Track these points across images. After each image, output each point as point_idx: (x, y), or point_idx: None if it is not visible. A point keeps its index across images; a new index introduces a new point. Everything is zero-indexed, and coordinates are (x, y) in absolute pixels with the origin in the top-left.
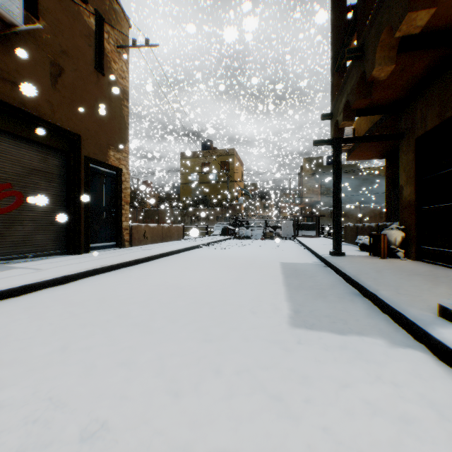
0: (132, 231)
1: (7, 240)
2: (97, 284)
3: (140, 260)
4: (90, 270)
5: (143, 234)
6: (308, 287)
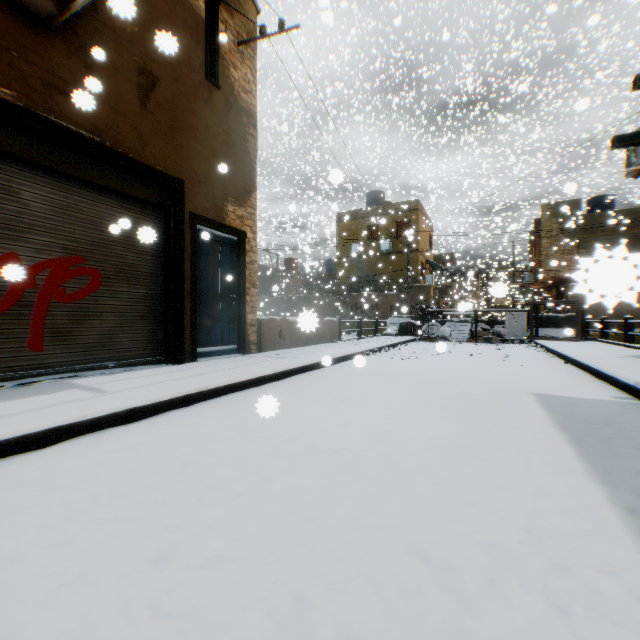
0: (261, 328)
1: (77, 342)
2: (178, 429)
3: (267, 379)
4: (177, 397)
5: (278, 332)
6: None
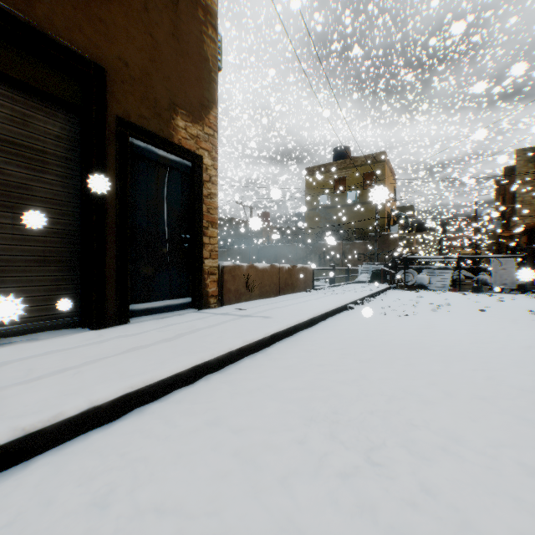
0: (223, 276)
1: None
2: None
3: (214, 364)
4: None
5: (245, 281)
6: None
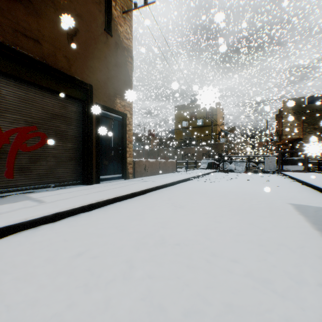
0: (135, 165)
1: (33, 173)
2: (82, 226)
3: (137, 193)
4: (84, 205)
5: (144, 167)
6: None
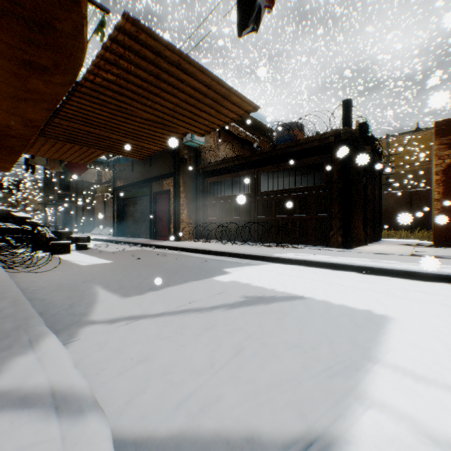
0: None
1: None
2: None
3: None
4: None
5: None
6: None
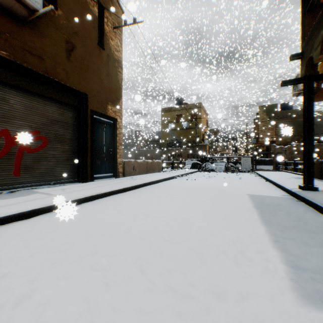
0: (124, 165)
1: (36, 171)
2: (89, 210)
3: (128, 189)
4: (87, 196)
5: (133, 167)
6: (291, 227)
